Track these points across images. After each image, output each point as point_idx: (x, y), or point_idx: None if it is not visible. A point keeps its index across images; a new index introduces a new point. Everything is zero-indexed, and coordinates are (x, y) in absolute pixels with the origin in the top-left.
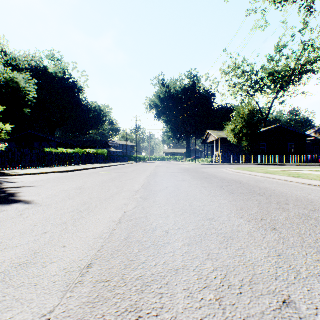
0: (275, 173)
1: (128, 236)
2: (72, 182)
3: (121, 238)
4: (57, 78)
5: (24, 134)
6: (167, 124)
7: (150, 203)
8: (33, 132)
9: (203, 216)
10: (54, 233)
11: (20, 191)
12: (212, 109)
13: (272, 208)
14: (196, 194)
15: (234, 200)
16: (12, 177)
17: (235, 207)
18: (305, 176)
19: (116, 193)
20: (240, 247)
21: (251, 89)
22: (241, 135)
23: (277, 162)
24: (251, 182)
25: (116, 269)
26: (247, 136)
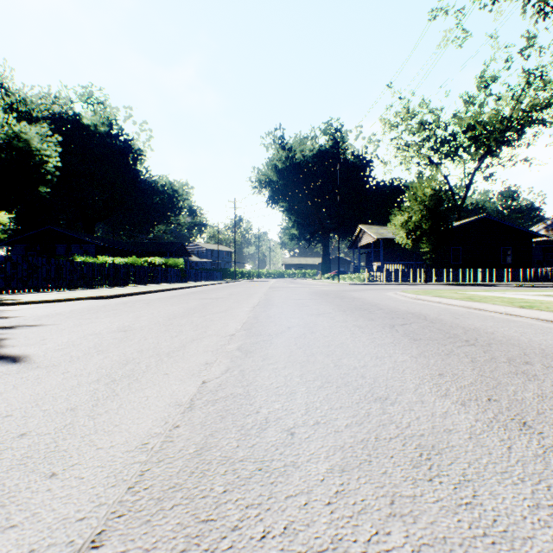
0: (485, 300)
1: (205, 444)
2: (113, 318)
3: (187, 451)
4: (98, 134)
5: (39, 231)
6: (289, 215)
7: (257, 362)
8: (56, 228)
9: (365, 391)
10: (42, 436)
11: (8, 335)
12: (368, 189)
13: (502, 372)
14: (346, 341)
15: (421, 354)
16: (6, 307)
17: (427, 369)
18: (542, 306)
19: (191, 339)
20: (463, 476)
21: (436, 153)
22: (419, 233)
23: (482, 280)
24: (445, 317)
25: (163, 551)
26: (429, 235)
